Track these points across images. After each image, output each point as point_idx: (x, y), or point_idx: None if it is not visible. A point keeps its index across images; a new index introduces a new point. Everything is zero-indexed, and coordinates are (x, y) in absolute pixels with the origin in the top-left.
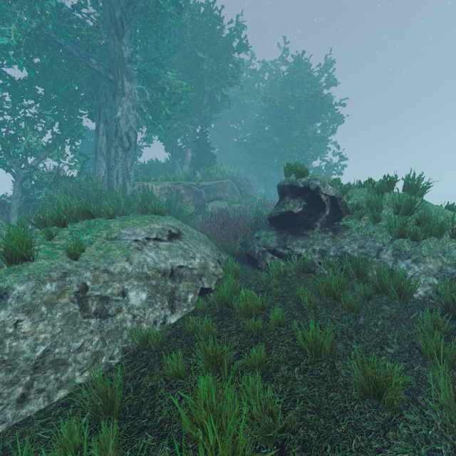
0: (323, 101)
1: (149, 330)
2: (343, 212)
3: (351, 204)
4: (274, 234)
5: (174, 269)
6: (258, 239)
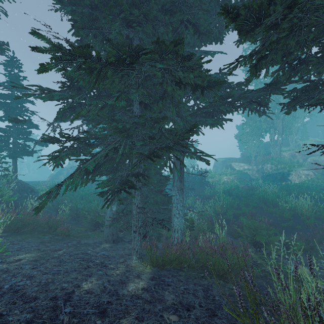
0: None
1: (306, 179)
2: None
3: None
4: None
5: (308, 174)
6: None
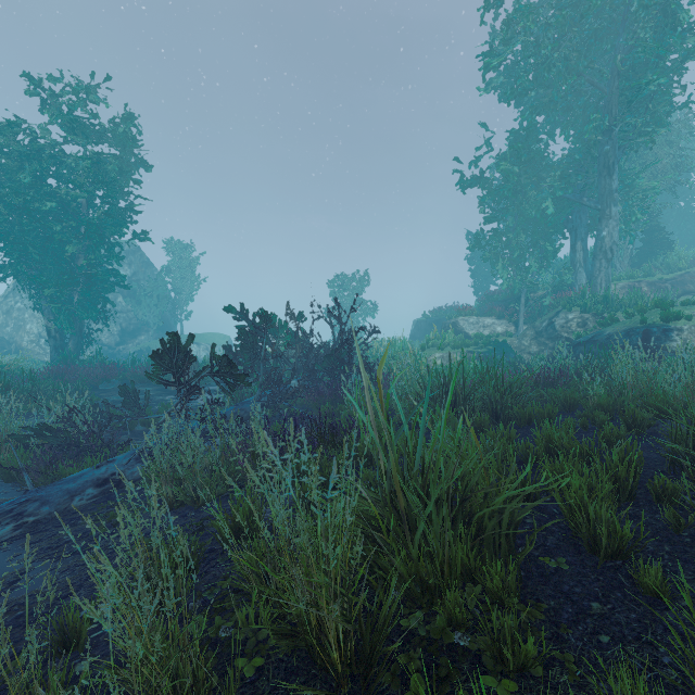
0: None
1: None
2: None
3: None
4: None
5: None
6: None
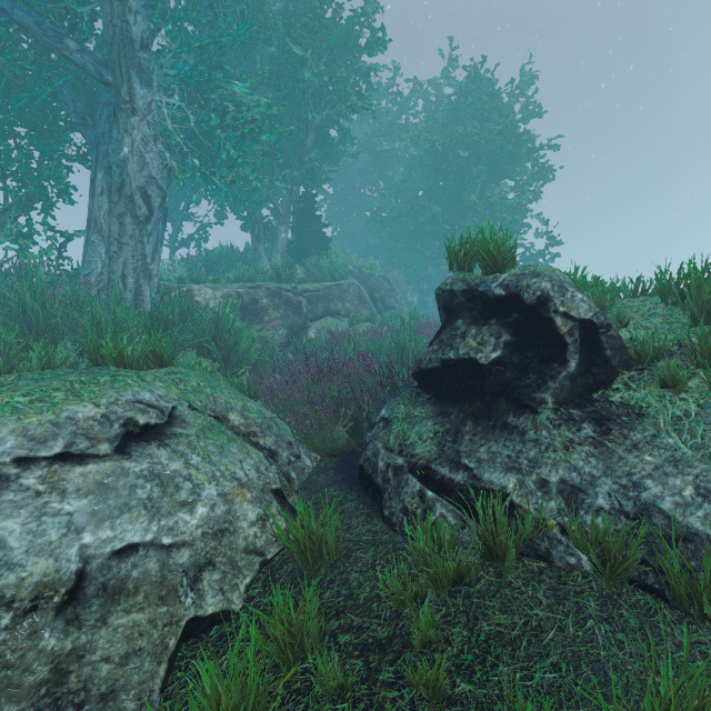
0: (520, 141)
1: None
2: (612, 363)
3: (637, 340)
4: (428, 416)
5: (94, 569)
6: (389, 425)
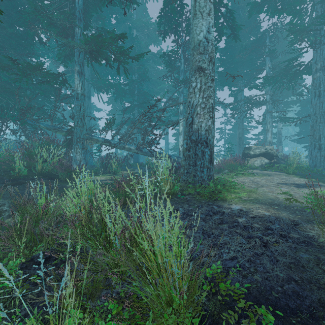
0: None
1: None
2: None
3: None
4: None
5: None
6: None
